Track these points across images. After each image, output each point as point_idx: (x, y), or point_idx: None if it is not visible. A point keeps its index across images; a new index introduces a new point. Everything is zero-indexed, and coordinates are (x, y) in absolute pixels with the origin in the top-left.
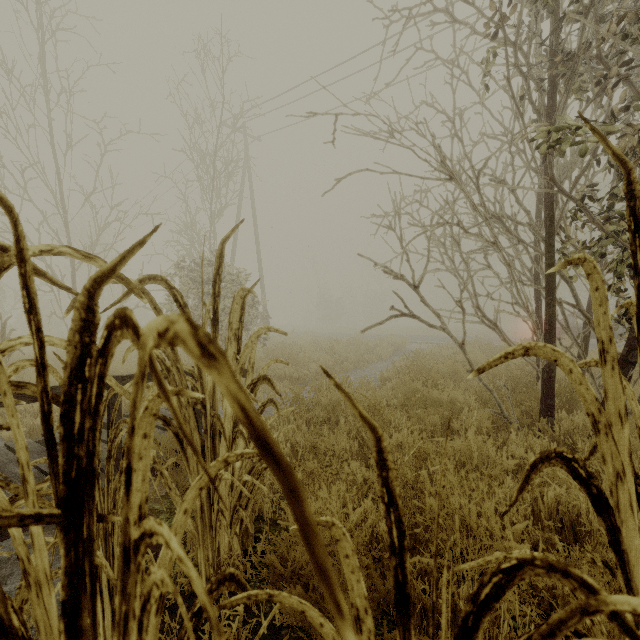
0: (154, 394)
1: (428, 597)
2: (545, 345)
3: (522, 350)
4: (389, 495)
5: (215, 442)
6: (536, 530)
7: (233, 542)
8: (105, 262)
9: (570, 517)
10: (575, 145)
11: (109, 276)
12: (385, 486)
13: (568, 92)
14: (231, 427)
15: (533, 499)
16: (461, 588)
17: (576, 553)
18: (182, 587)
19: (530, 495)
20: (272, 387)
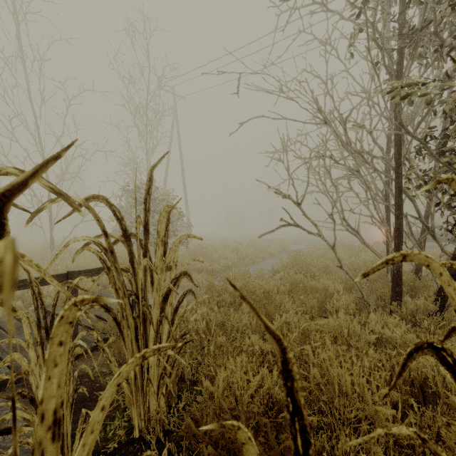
0: (70, 302)
1: (313, 449)
2: (419, 252)
3: (400, 256)
4: (294, 404)
5: (146, 324)
6: (395, 392)
7: (160, 400)
8: (47, 182)
9: (419, 380)
10: (420, 96)
11: (20, 190)
12: (290, 396)
13: (412, 59)
14: (158, 312)
15: (391, 366)
16: (339, 442)
17: (429, 413)
18: (120, 437)
19: (389, 363)
20: (191, 280)
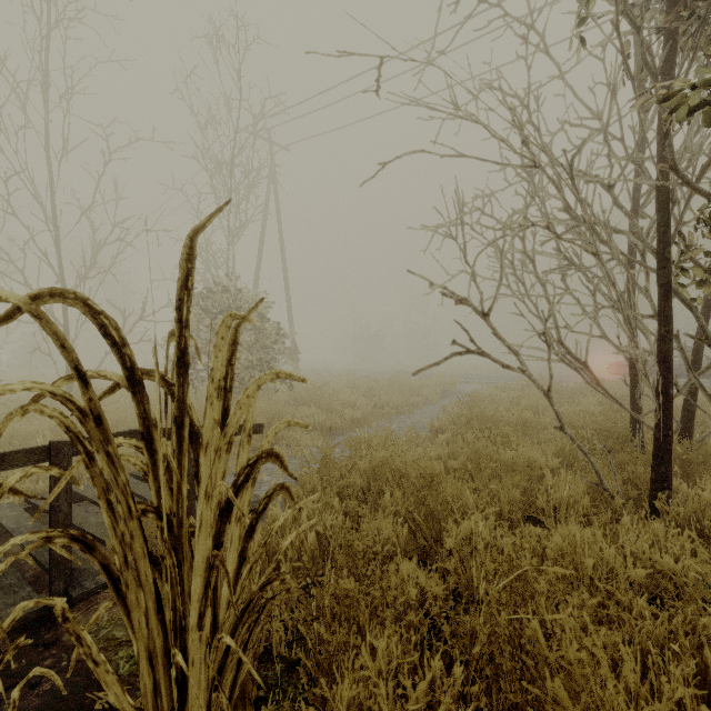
0: None
1: None
2: None
3: None
4: None
5: (181, 570)
6: None
7: None
8: None
9: None
10: None
11: None
12: None
13: (695, 48)
14: (209, 542)
15: (696, 647)
16: None
17: None
18: None
19: (691, 640)
20: (281, 468)
